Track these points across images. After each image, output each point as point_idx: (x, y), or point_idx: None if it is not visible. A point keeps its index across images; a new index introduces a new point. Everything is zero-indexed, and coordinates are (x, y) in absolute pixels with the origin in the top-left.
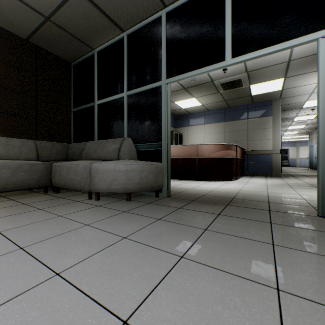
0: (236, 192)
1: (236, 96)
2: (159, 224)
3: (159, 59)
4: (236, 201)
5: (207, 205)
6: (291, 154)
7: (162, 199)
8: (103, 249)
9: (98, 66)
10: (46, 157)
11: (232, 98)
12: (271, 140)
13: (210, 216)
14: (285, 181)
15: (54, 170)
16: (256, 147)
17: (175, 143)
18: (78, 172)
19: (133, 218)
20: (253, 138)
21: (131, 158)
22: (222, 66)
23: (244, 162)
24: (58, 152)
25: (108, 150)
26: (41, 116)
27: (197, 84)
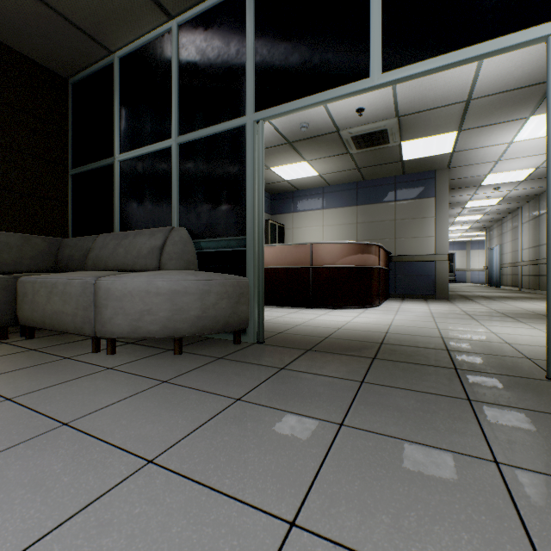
0: (384, 331)
1: (377, 160)
2: (237, 414)
3: (242, 73)
4: (389, 349)
5: (336, 361)
6: (459, 262)
7: (247, 348)
8: (82, 509)
9: (122, 86)
10: (9, 264)
11: (370, 164)
12: (433, 238)
13: (345, 386)
14: (460, 308)
15: (21, 291)
16: (410, 249)
17: (272, 241)
18: (70, 296)
19: (180, 398)
20: (405, 234)
21: (185, 266)
22: (363, 87)
23: (389, 275)
24: (37, 254)
25: (140, 251)
26: (0, 181)
27: (311, 135)
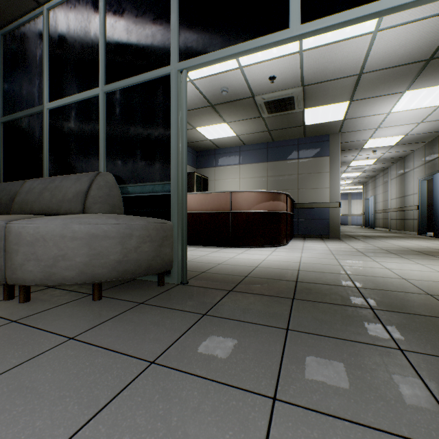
0: (296, 268)
1: (284, 124)
2: (147, 389)
3: (166, 24)
4: (305, 288)
5: (258, 303)
6: (342, 209)
7: (171, 290)
8: None
9: (51, 37)
10: None
11: (278, 127)
12: (328, 189)
13: (271, 336)
14: (351, 245)
15: None
16: (309, 198)
17: (197, 190)
18: None
19: (82, 364)
20: (305, 186)
21: (110, 210)
22: (283, 38)
23: (293, 219)
24: None
25: (65, 195)
26: None
27: (230, 99)
